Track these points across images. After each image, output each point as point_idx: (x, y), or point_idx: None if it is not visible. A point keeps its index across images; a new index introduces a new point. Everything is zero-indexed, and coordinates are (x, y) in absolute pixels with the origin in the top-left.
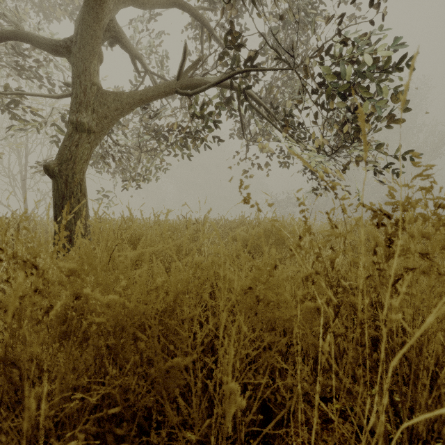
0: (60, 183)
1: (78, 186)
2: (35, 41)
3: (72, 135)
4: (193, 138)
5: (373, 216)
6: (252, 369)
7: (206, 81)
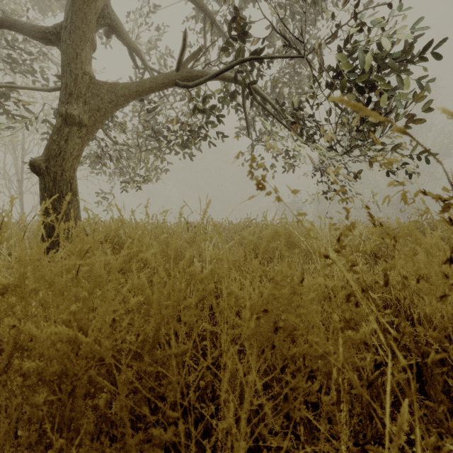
0: (47, 181)
1: (67, 185)
2: (23, 28)
3: (61, 128)
4: (195, 135)
5: (444, 208)
6: (268, 425)
7: (209, 73)
